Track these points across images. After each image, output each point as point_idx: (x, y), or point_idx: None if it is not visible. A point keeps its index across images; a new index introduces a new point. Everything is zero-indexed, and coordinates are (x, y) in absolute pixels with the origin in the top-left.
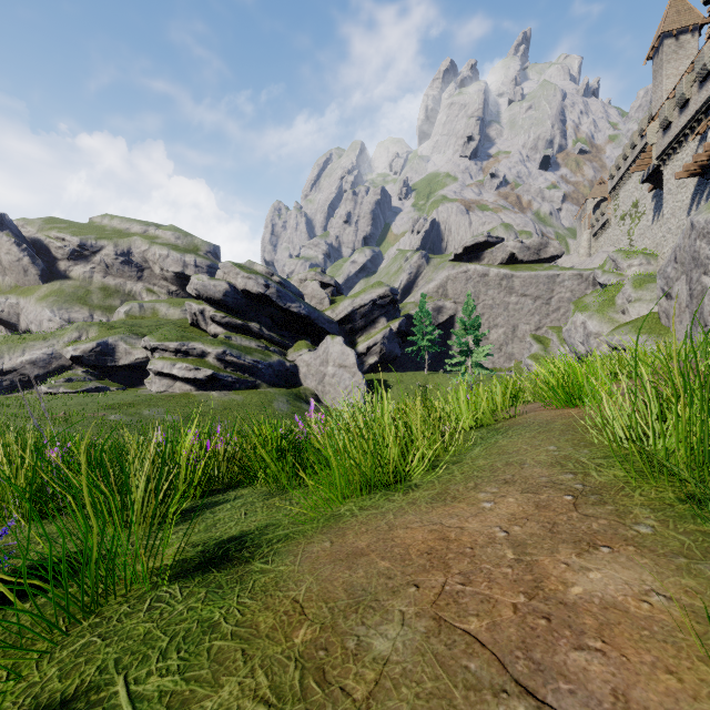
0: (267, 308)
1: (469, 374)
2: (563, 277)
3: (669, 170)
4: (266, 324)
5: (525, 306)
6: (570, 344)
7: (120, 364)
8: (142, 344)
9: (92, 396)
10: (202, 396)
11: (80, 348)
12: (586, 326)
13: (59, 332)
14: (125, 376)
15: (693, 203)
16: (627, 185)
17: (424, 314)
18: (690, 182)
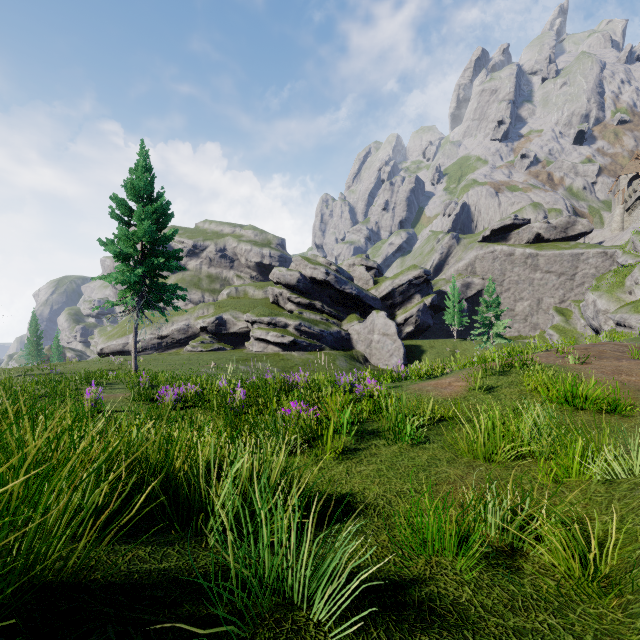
0: (327, 290)
1: (490, 342)
2: (587, 255)
3: None
4: (326, 302)
5: (549, 282)
6: (586, 318)
7: (230, 332)
8: (245, 318)
9: (219, 354)
10: (287, 355)
11: (206, 321)
12: (595, 304)
13: (190, 310)
14: (232, 340)
15: None
16: None
17: (453, 292)
18: None
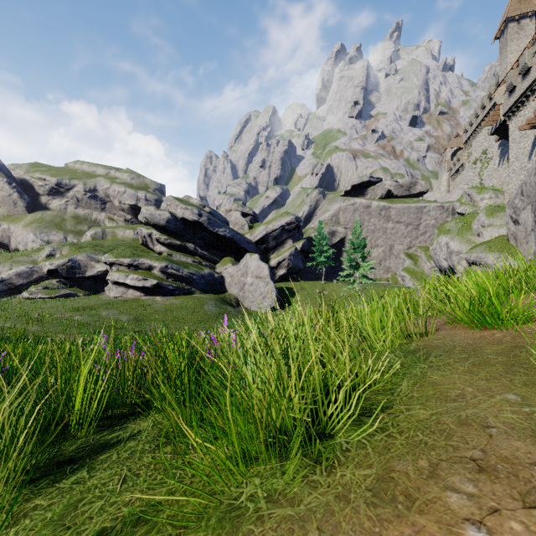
0: (200, 232)
1: (357, 283)
2: (428, 208)
3: (513, 124)
4: (200, 244)
5: (399, 231)
6: (436, 260)
7: (86, 275)
8: (103, 260)
9: (63, 301)
10: (149, 300)
11: (55, 263)
12: (449, 246)
13: (39, 250)
14: (90, 285)
15: (534, 149)
16: (478, 137)
17: (321, 237)
18: (531, 133)
